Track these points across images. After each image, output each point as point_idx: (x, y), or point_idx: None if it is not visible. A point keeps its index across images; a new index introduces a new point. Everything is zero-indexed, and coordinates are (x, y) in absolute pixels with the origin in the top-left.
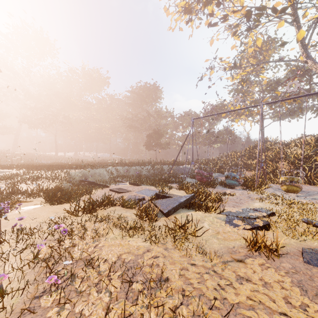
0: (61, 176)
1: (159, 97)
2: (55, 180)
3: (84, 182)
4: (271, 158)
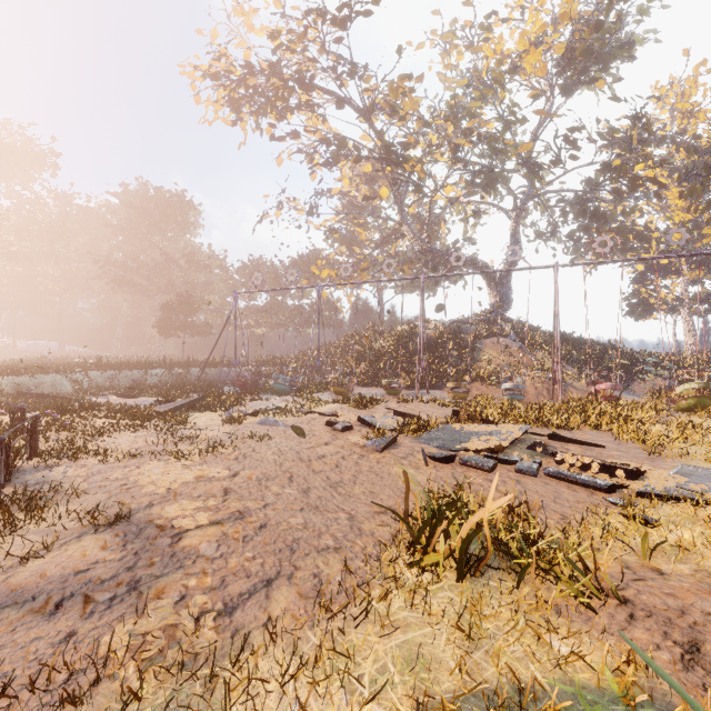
0: None
1: (193, 224)
2: None
3: (27, 396)
4: (357, 354)
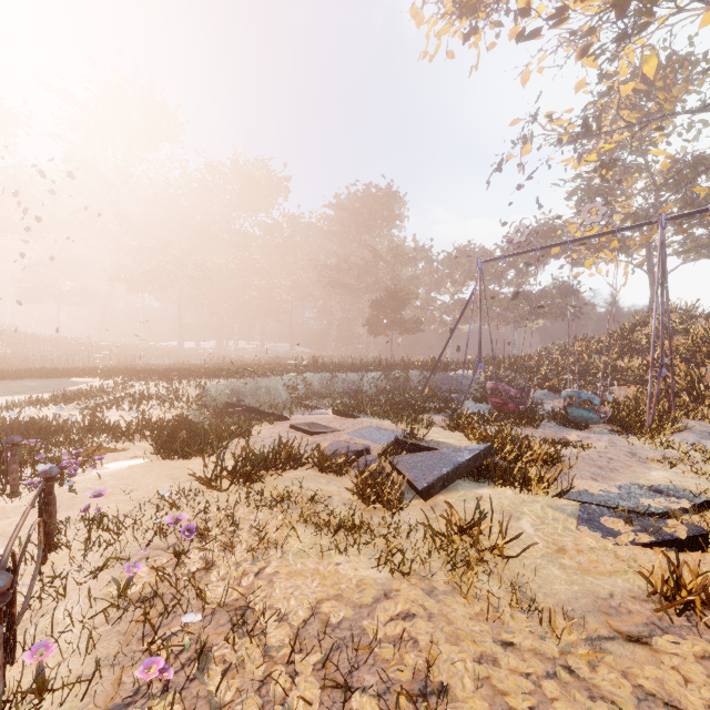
0: (188, 394)
1: (398, 216)
2: (176, 403)
3: (236, 408)
4: (682, 354)
